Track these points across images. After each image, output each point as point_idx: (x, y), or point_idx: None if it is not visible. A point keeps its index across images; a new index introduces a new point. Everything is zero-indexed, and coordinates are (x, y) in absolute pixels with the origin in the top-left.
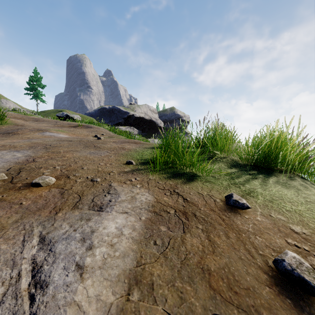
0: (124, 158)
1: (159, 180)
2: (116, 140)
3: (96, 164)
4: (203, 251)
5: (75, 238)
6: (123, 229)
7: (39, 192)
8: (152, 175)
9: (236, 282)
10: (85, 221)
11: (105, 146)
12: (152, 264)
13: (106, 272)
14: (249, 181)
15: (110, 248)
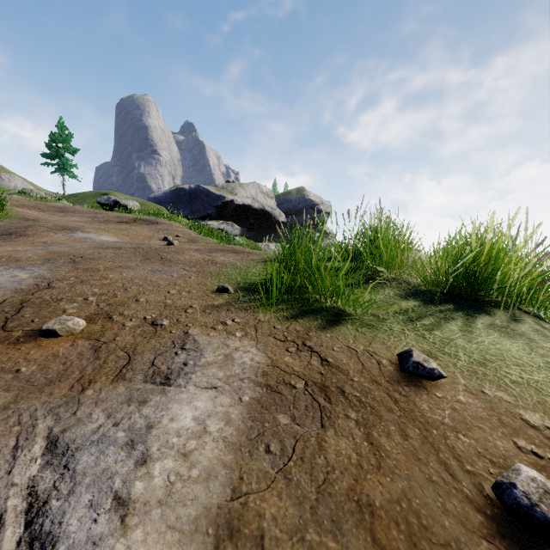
0: (213, 280)
1: (277, 322)
2: (201, 246)
3: (163, 292)
4: (359, 466)
5: (115, 442)
6: (208, 420)
7: (54, 347)
8: (263, 313)
9: (425, 530)
10: (137, 405)
11: (181, 258)
12: (262, 493)
13: (172, 512)
14: (440, 324)
15: (181, 462)
